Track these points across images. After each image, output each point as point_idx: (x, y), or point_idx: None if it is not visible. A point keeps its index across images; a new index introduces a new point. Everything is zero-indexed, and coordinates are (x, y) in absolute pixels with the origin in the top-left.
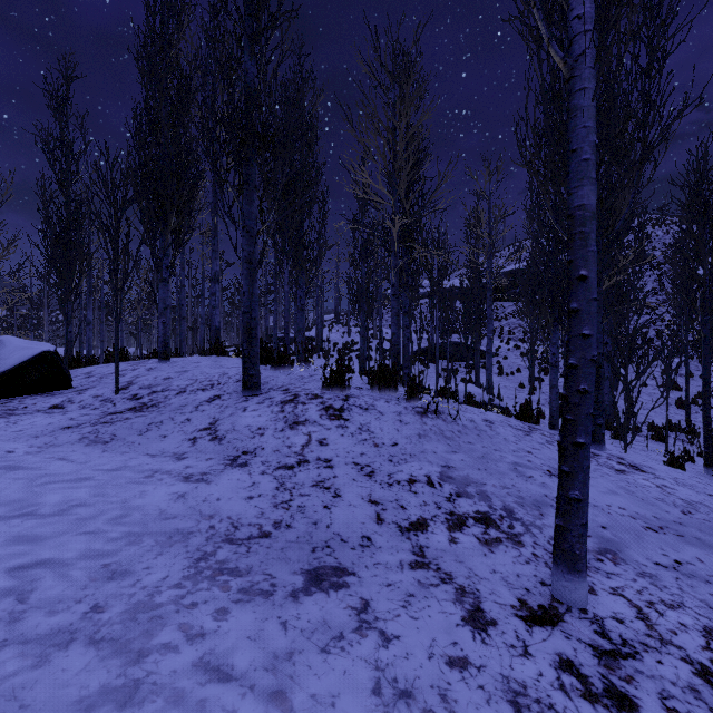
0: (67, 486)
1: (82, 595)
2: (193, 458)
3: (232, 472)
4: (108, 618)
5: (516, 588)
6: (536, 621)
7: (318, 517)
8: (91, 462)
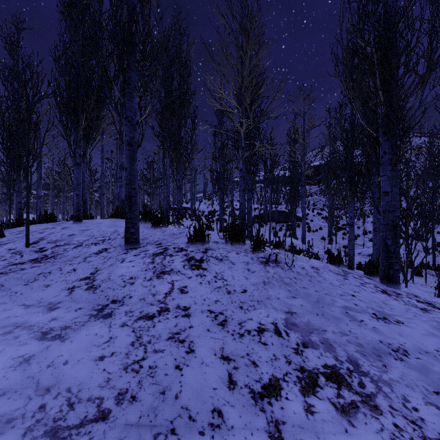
0: None
1: None
2: (64, 308)
3: (92, 326)
4: None
5: None
6: None
7: (167, 382)
8: None
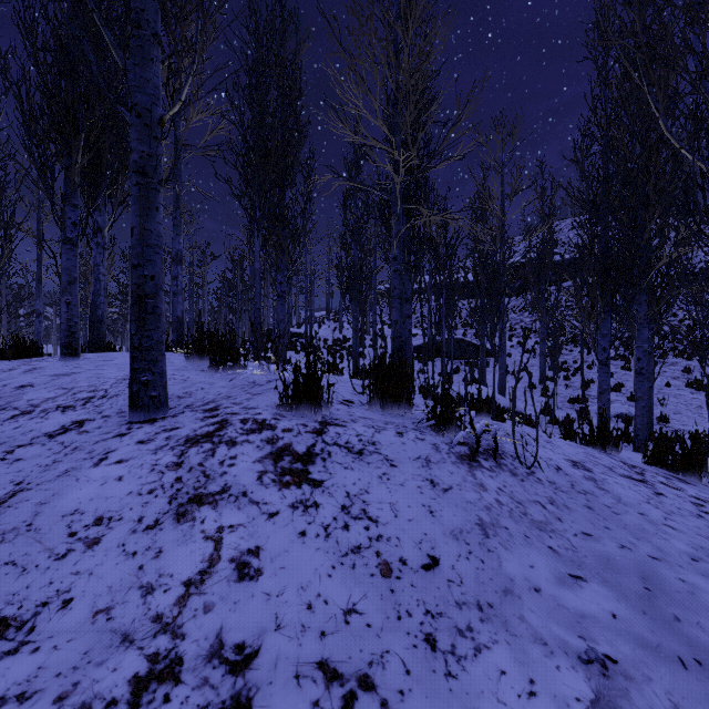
0: None
1: None
2: None
3: None
4: None
5: None
6: None
7: None
8: None
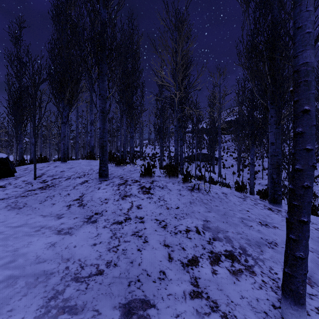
0: None
1: None
2: (66, 217)
3: (86, 227)
4: None
5: (258, 312)
6: None
7: (133, 257)
8: (6, 221)
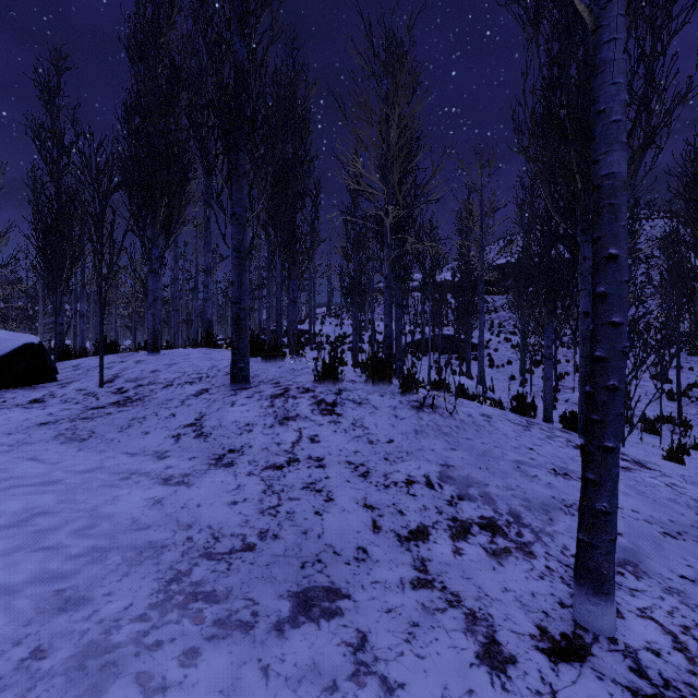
0: (32, 490)
1: (23, 634)
2: (175, 457)
3: (216, 474)
4: (49, 668)
5: (533, 611)
6: (561, 655)
7: (308, 525)
8: (64, 463)
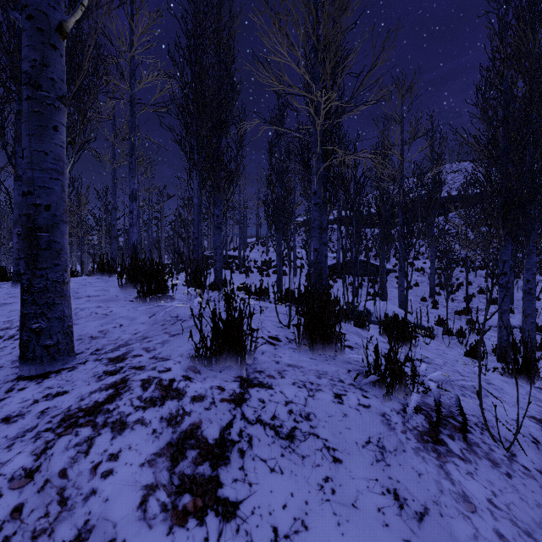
0: None
1: None
2: None
3: None
4: None
5: None
6: None
7: None
8: None
